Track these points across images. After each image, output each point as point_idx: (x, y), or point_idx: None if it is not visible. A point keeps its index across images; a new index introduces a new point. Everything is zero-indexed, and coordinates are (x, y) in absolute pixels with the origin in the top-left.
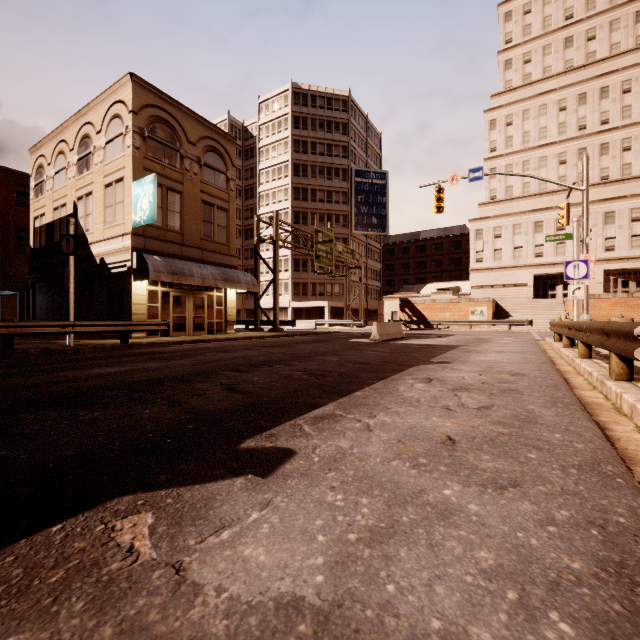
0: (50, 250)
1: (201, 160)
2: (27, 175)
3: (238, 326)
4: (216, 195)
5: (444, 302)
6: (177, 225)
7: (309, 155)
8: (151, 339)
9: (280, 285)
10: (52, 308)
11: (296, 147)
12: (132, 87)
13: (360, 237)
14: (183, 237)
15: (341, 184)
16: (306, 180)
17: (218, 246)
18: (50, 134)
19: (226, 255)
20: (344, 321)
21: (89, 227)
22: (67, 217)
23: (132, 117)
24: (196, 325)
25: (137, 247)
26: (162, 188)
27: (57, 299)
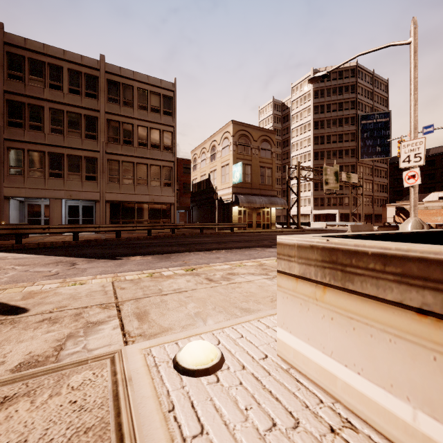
0: (199, 193)
1: (259, 147)
2: (187, 159)
3: (278, 225)
4: (266, 162)
5: (436, 208)
6: (249, 180)
7: (325, 113)
8: (240, 231)
9: (305, 200)
10: (199, 217)
11: (316, 110)
12: (232, 126)
13: (366, 162)
14: (251, 185)
15: (350, 128)
16: (323, 130)
17: (267, 186)
18: (199, 145)
19: (271, 190)
20: (349, 223)
21: (215, 184)
22: (206, 179)
23: (232, 138)
24: (257, 225)
25: (234, 192)
26: (243, 165)
27: (201, 213)
